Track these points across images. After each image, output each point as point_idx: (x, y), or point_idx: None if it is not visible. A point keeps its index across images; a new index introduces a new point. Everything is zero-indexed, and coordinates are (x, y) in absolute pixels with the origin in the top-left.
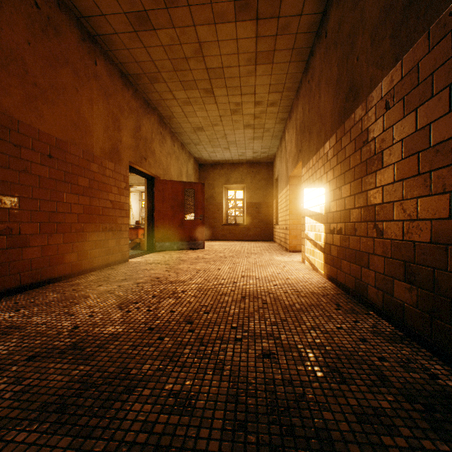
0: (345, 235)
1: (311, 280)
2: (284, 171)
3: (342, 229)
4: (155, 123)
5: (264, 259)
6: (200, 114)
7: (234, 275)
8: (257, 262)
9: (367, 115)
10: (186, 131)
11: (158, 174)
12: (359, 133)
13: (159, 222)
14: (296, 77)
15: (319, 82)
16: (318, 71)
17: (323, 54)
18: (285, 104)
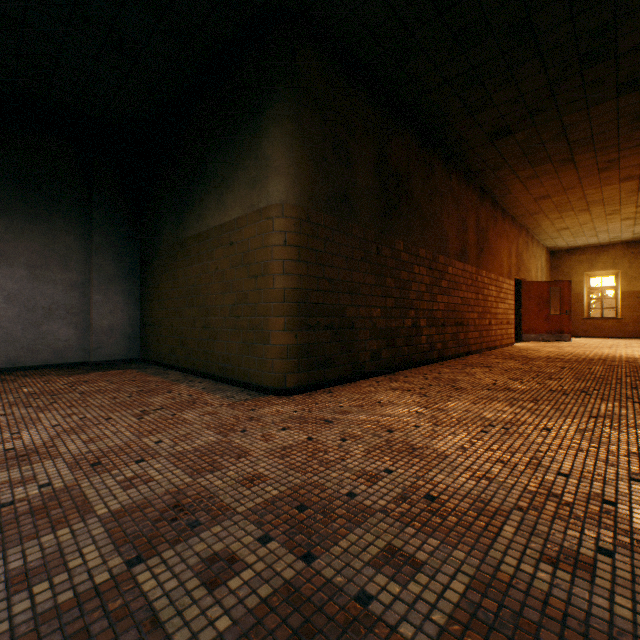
0: None
1: None
2: None
3: None
4: (523, 237)
5: None
6: (569, 221)
7: (617, 353)
8: (639, 350)
9: None
10: (546, 232)
11: (524, 278)
12: None
13: (525, 317)
14: None
15: None
16: None
17: None
18: None
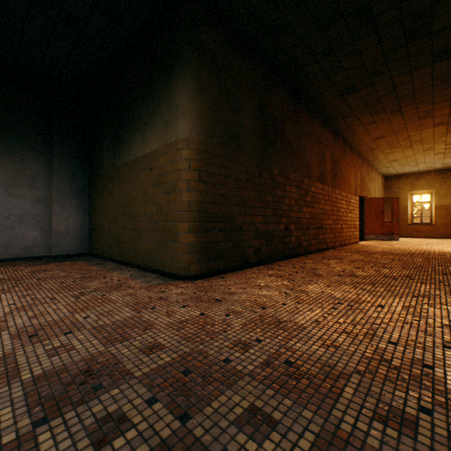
0: None
1: None
2: None
3: None
4: (365, 166)
5: None
6: (397, 155)
7: (432, 249)
8: (447, 247)
9: None
10: (382, 163)
11: (366, 195)
12: None
13: (367, 223)
14: None
15: None
16: None
17: None
18: None
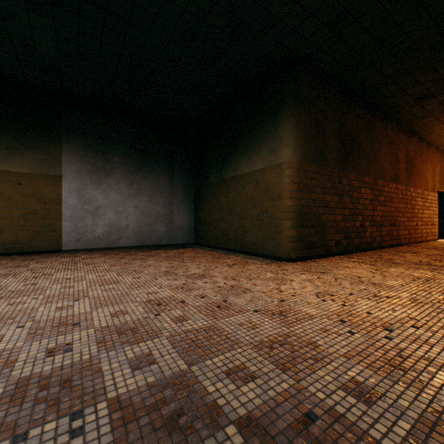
0: None
1: None
2: None
3: None
4: None
5: None
6: None
7: None
8: None
9: None
10: None
11: None
12: None
13: None
14: None
15: None
16: None
17: None
18: None
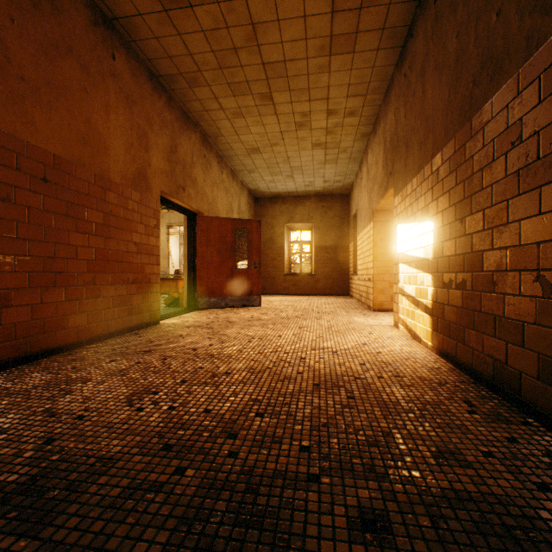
0: (473, 291)
1: (413, 356)
2: (366, 203)
3: (466, 282)
4: (197, 143)
5: (341, 321)
6: (256, 130)
7: (301, 345)
8: (332, 326)
9: (520, 97)
10: (237, 153)
11: (201, 209)
12: (503, 129)
13: (203, 271)
14: (385, 72)
15: (423, 71)
16: (421, 56)
17: (431, 28)
18: (369, 113)
